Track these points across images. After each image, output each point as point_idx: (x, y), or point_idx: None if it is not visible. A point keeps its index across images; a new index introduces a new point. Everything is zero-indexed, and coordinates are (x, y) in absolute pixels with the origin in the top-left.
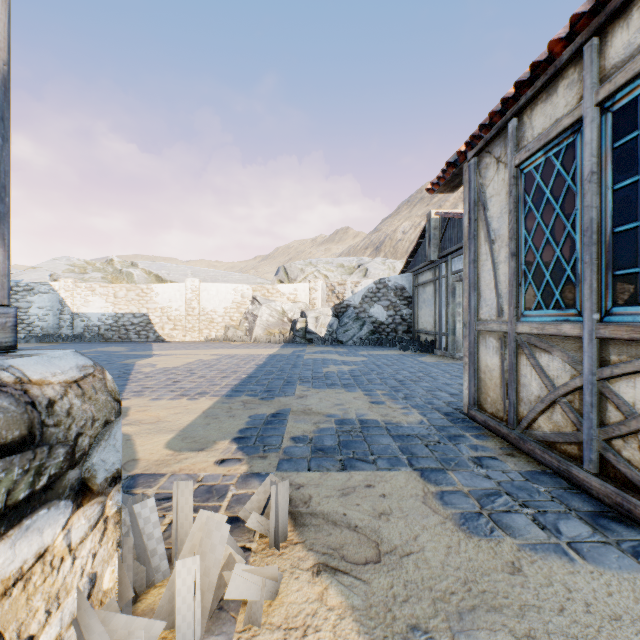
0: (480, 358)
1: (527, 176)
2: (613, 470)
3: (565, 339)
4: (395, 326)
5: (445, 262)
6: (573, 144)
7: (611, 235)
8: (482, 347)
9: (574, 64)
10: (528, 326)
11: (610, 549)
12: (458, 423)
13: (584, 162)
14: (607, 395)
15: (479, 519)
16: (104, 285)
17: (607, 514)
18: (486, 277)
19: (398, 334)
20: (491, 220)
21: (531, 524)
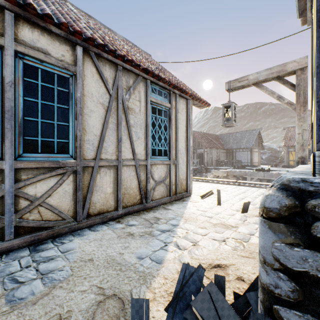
0: None
1: None
2: (24, 229)
3: None
4: None
5: None
6: None
7: (23, 119)
8: None
9: None
10: None
11: (63, 246)
12: None
13: (7, 73)
14: (22, 195)
15: (51, 276)
16: None
17: (32, 247)
18: None
19: None
20: None
21: (50, 261)
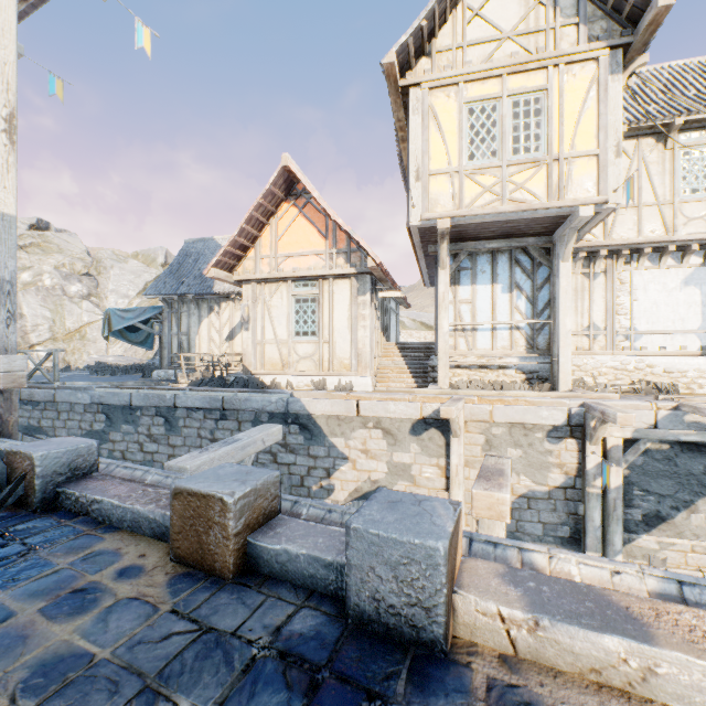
0: None
1: None
2: None
3: None
4: None
5: None
6: None
7: None
8: None
9: None
10: None
11: None
12: None
13: None
14: None
15: None
16: (418, 332)
17: None
18: None
19: None
20: None
21: None
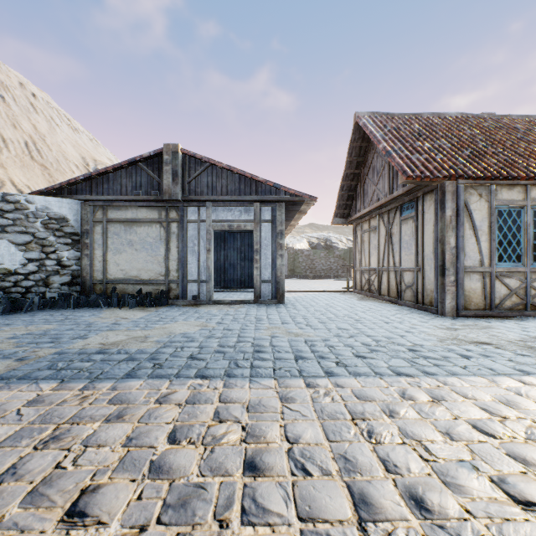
0: (465, 285)
1: (499, 211)
2: (533, 307)
3: (517, 273)
4: (46, 276)
5: (198, 207)
6: (520, 211)
7: (532, 243)
8: (467, 279)
9: (520, 187)
10: (502, 269)
11: None
12: (472, 319)
13: (527, 220)
14: (532, 287)
15: None
16: None
17: None
18: (470, 246)
19: (52, 288)
20: (475, 220)
21: None
